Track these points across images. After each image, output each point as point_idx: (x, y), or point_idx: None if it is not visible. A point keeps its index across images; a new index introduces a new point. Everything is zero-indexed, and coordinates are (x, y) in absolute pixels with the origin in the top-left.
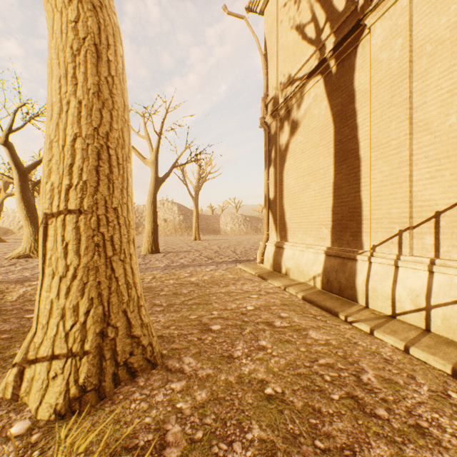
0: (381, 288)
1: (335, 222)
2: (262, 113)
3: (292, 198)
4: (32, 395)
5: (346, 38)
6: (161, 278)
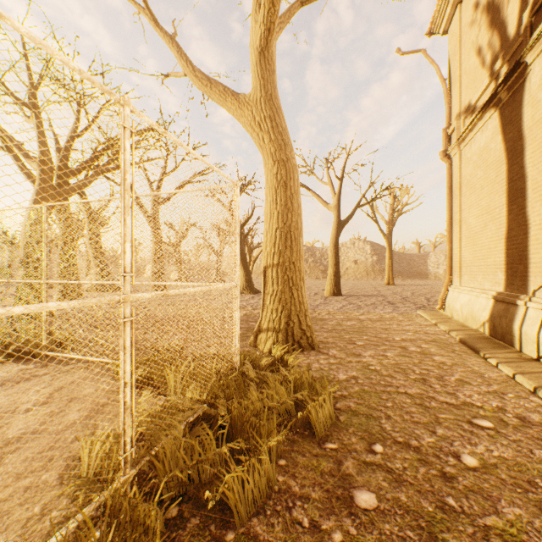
0: (530, 332)
1: (508, 266)
2: (443, 146)
3: (472, 238)
4: (261, 344)
5: (512, 73)
6: (333, 314)
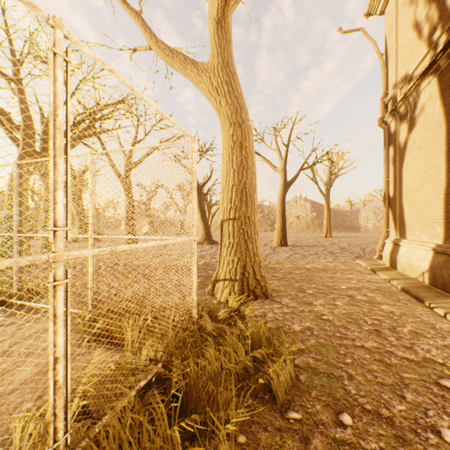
0: None
1: (447, 220)
2: (380, 114)
3: (409, 195)
4: (218, 293)
5: None
6: (282, 263)
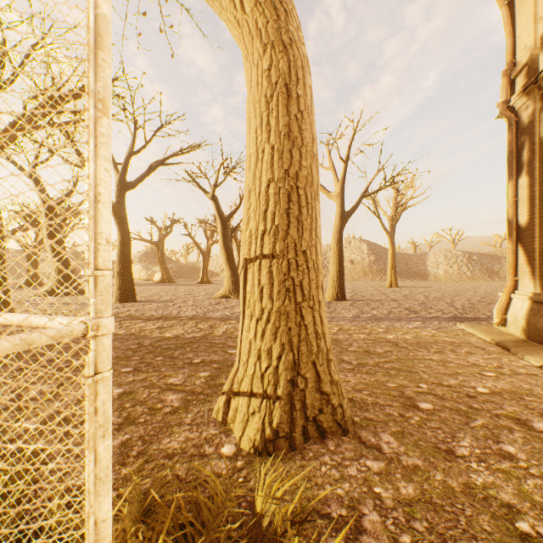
0: None
1: None
2: (503, 95)
3: None
4: (236, 424)
5: None
6: (348, 331)
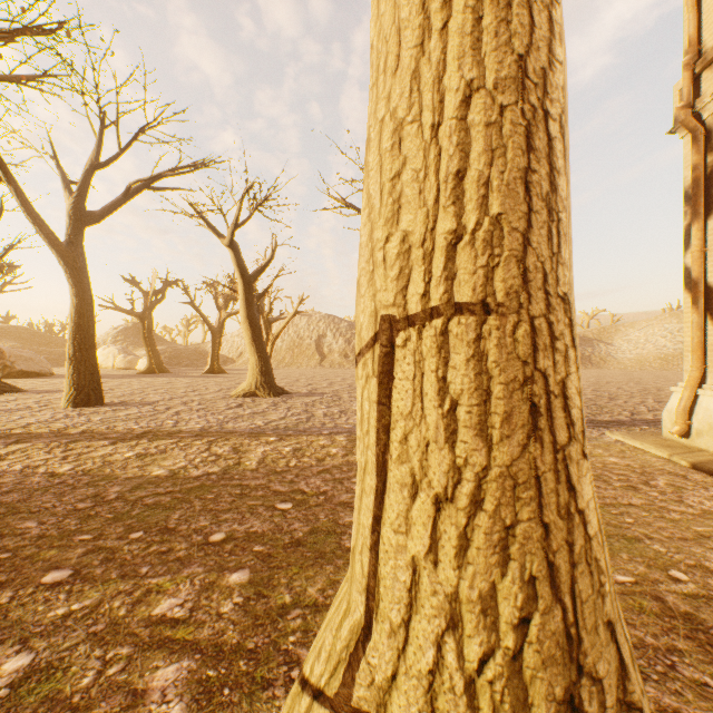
0: None
1: None
2: (684, 97)
3: None
4: None
5: None
6: None
